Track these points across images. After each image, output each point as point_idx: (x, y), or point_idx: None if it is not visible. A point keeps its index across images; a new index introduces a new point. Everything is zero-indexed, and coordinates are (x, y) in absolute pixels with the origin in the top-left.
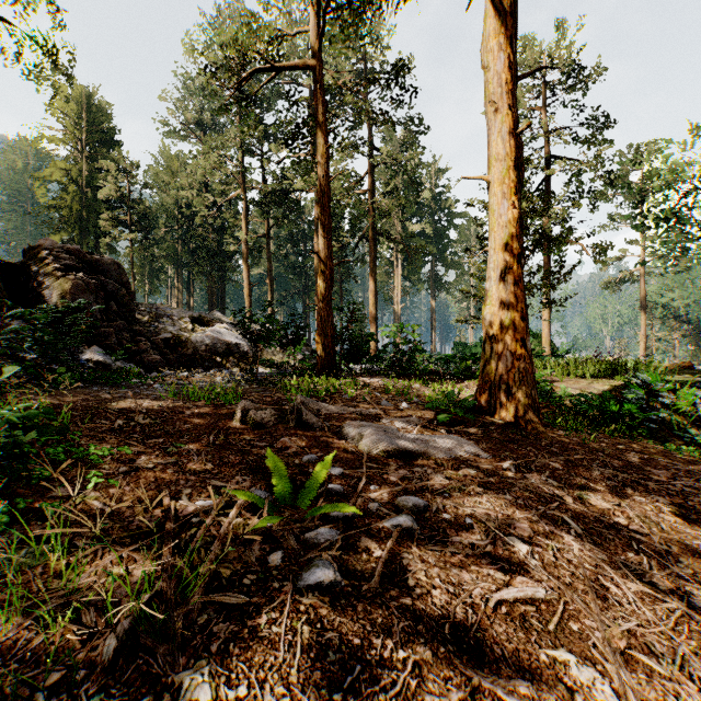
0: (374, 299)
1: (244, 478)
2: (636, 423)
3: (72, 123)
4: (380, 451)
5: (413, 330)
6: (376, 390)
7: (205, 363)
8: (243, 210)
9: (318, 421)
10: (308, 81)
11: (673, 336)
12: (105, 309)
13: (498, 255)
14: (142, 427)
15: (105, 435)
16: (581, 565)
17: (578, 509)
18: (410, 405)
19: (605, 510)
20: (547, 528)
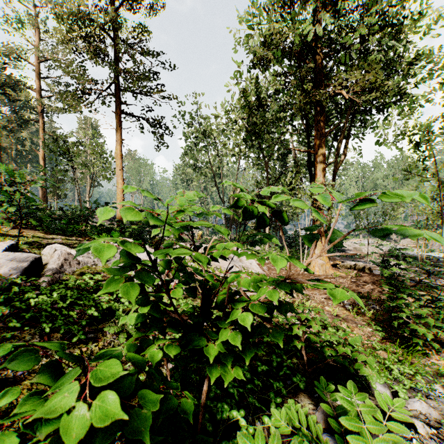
0: None
1: None
2: None
3: None
4: None
5: None
6: None
7: None
8: None
9: None
10: None
11: None
12: None
13: (42, 191)
14: None
15: None
16: None
17: None
18: None
19: None
20: None
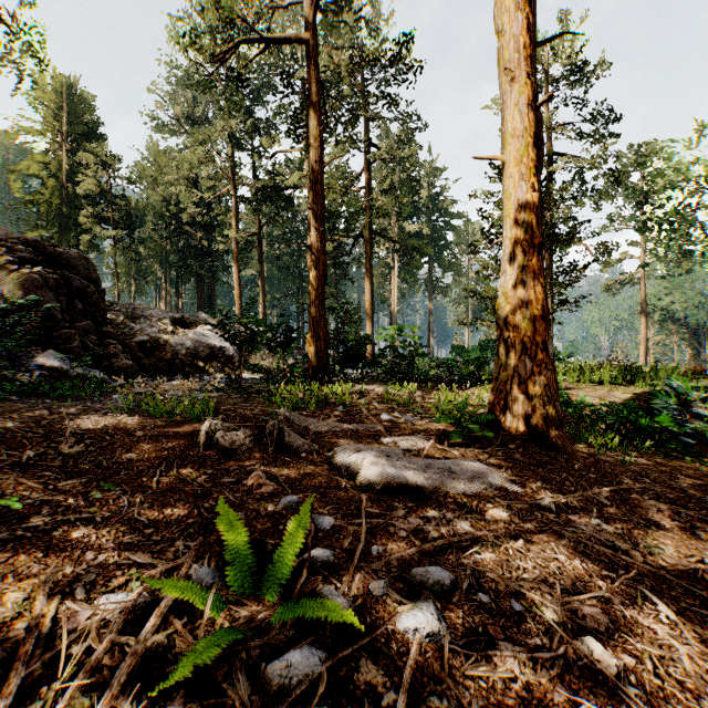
0: (370, 301)
1: (188, 543)
2: (668, 437)
3: (52, 114)
4: (383, 487)
5: (414, 332)
6: (374, 399)
7: (186, 368)
8: (233, 208)
9: (304, 443)
10: (301, 72)
11: (671, 340)
12: (69, 308)
13: (515, 246)
14: (65, 459)
15: (2, 474)
16: (705, 696)
17: (656, 574)
18: (414, 418)
19: (688, 573)
20: (627, 613)
